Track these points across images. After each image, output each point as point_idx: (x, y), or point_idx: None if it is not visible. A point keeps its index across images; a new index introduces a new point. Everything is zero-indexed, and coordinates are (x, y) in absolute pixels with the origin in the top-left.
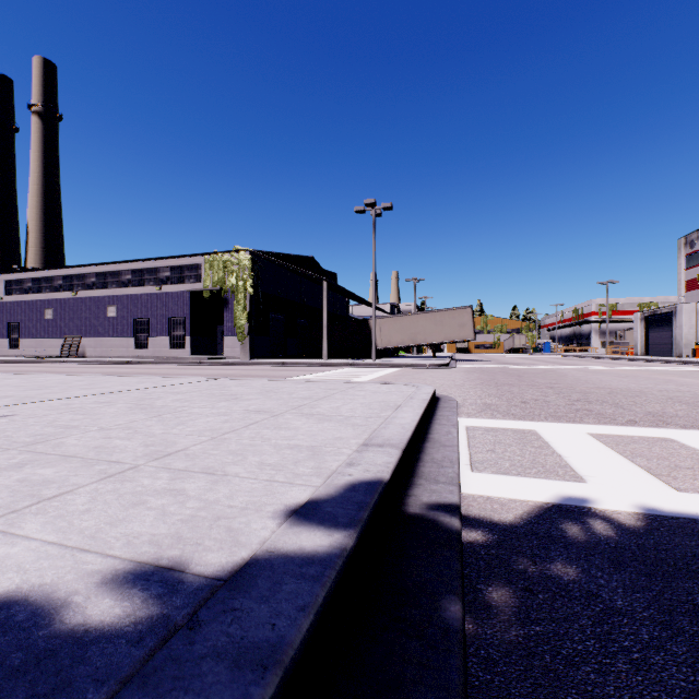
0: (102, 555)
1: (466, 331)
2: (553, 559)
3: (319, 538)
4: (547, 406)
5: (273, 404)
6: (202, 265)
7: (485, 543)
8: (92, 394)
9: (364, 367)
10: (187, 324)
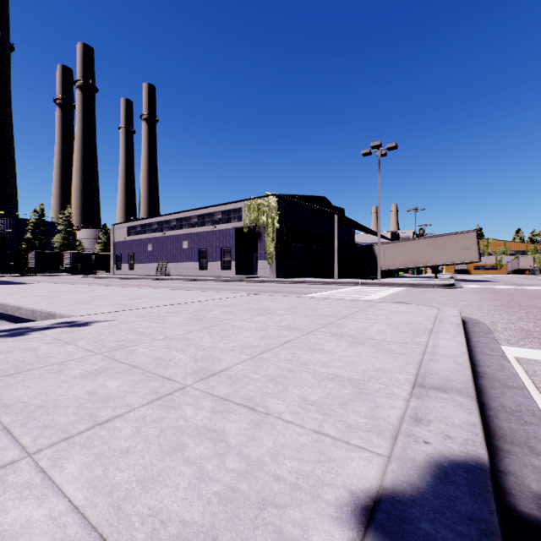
0: None
1: (470, 253)
2: None
3: None
4: None
5: (302, 321)
6: (242, 209)
7: None
8: (166, 305)
9: (370, 286)
10: (232, 252)
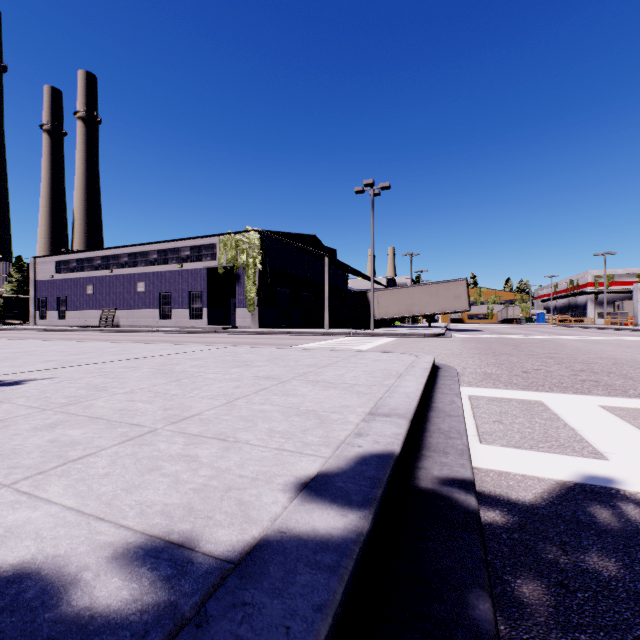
0: (115, 525)
1: (461, 302)
2: (586, 549)
3: (332, 519)
4: (550, 377)
5: (281, 371)
6: (217, 245)
7: (505, 525)
8: (121, 360)
9: (363, 336)
10: (204, 298)
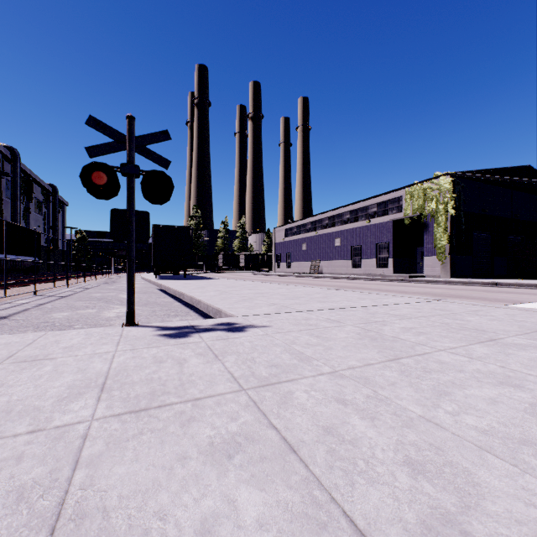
0: None
1: None
2: None
3: None
4: None
5: None
6: (403, 197)
7: None
8: (324, 309)
9: None
10: (389, 248)
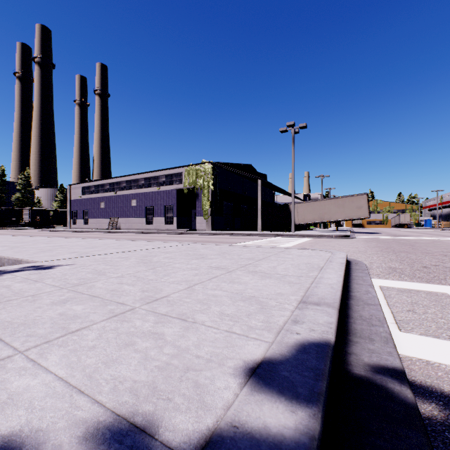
0: (91, 400)
1: (363, 211)
2: None
3: (282, 415)
4: (449, 272)
5: (227, 263)
6: (183, 173)
7: (446, 421)
8: (118, 252)
9: (286, 237)
10: (174, 210)
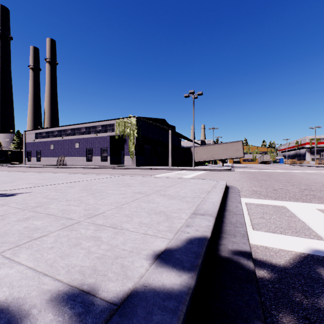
0: (53, 279)
1: (239, 153)
2: (318, 295)
3: (173, 278)
4: (288, 192)
5: (146, 189)
6: (115, 124)
7: (270, 279)
8: (66, 182)
9: (188, 170)
10: (108, 151)
